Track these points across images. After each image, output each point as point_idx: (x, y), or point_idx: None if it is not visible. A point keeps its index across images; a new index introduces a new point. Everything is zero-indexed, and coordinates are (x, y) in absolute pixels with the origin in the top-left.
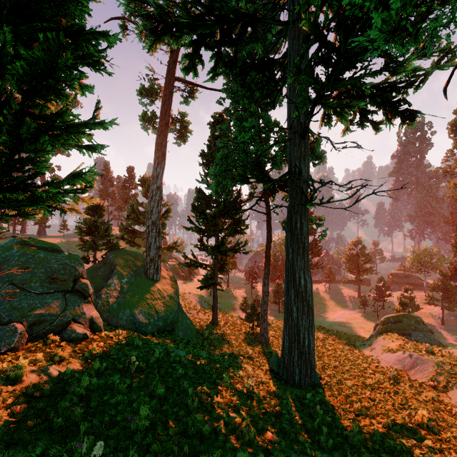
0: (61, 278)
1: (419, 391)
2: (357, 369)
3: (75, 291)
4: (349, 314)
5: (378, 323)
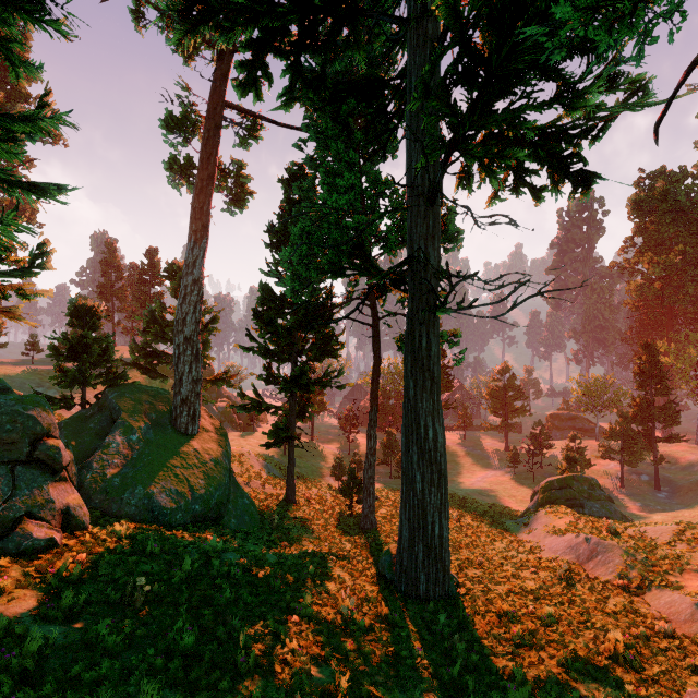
0: (5, 439)
1: (604, 597)
2: (511, 565)
3: (34, 462)
4: (493, 476)
5: (537, 489)
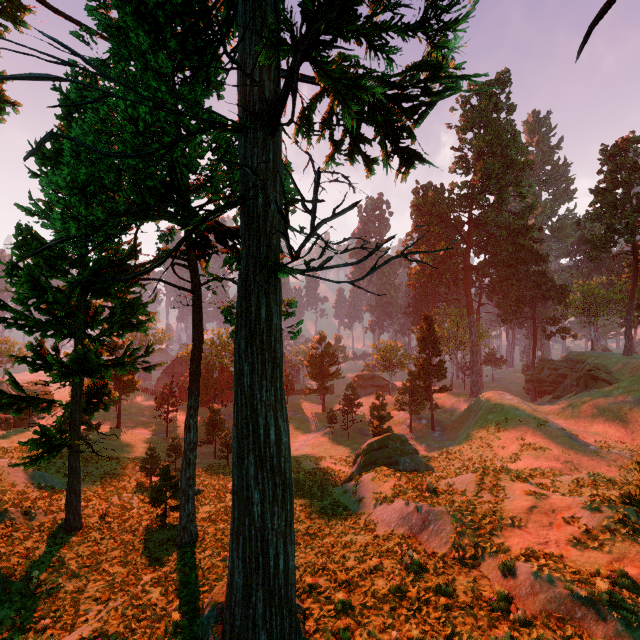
0: None
1: (450, 581)
2: (354, 558)
3: None
4: (315, 438)
5: (360, 452)
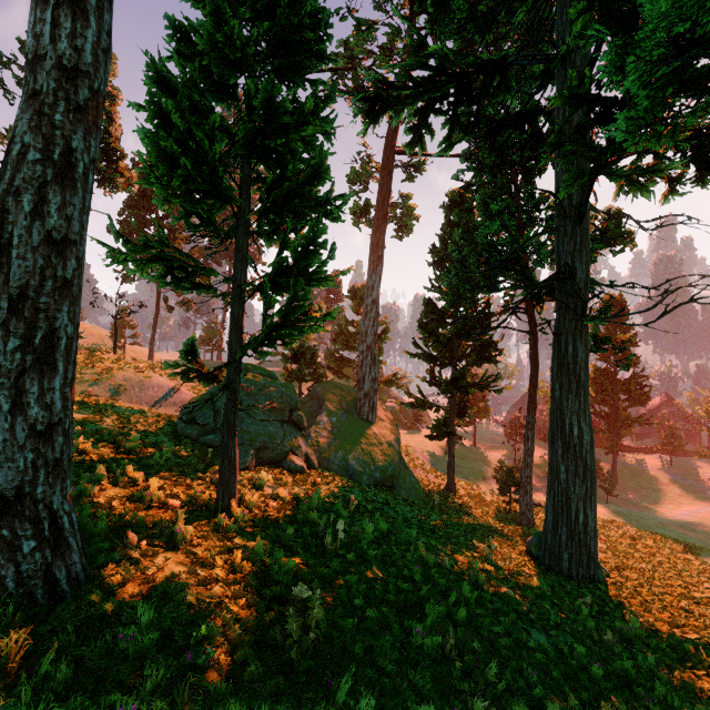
0: (278, 407)
1: None
2: (681, 580)
3: (291, 422)
4: (708, 512)
5: None
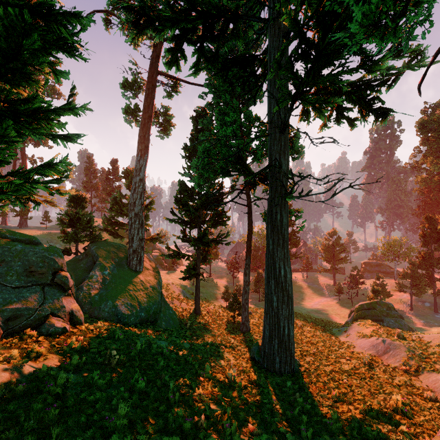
0: (39, 271)
1: (392, 376)
2: (334, 355)
3: (54, 284)
4: (325, 301)
5: (353, 310)
